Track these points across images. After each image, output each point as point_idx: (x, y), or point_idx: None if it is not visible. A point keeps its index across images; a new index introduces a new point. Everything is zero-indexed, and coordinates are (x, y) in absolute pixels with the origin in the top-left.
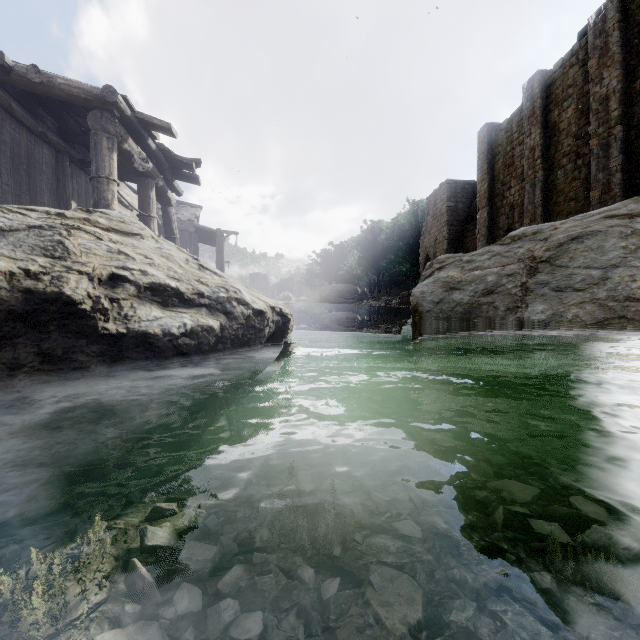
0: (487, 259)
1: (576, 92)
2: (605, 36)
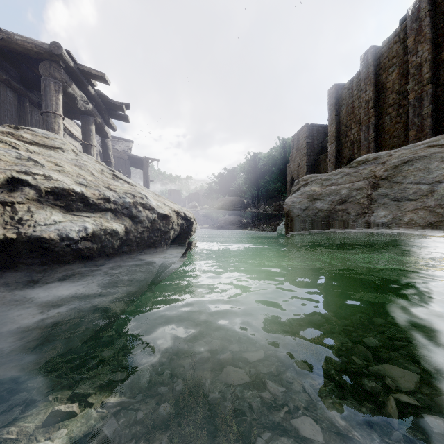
0: (340, 178)
1: (398, 61)
2: (419, 21)
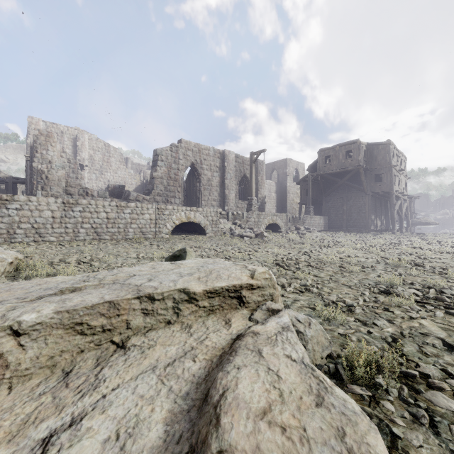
0: None
1: None
2: None
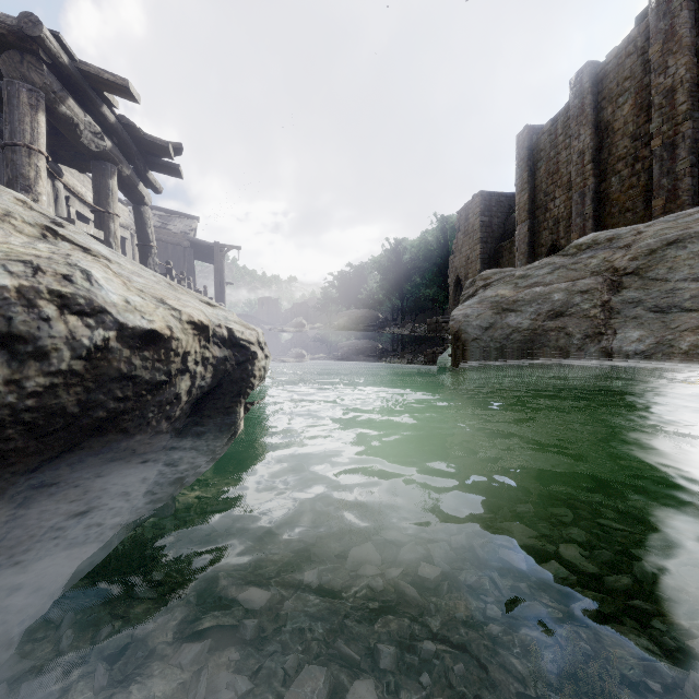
0: (548, 273)
1: (634, 85)
2: (670, 17)
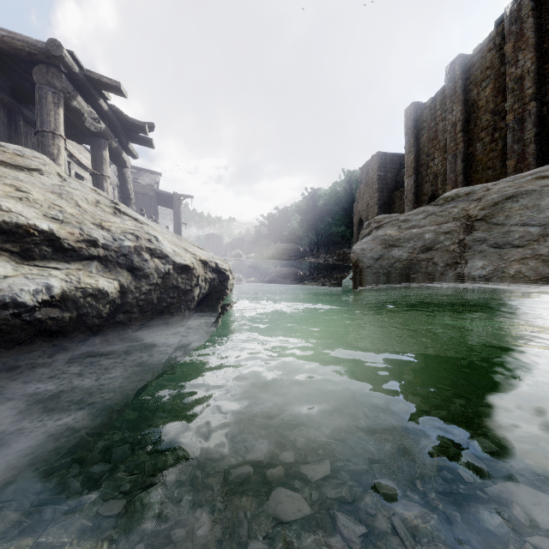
0: (423, 218)
1: (493, 73)
2: (520, 23)
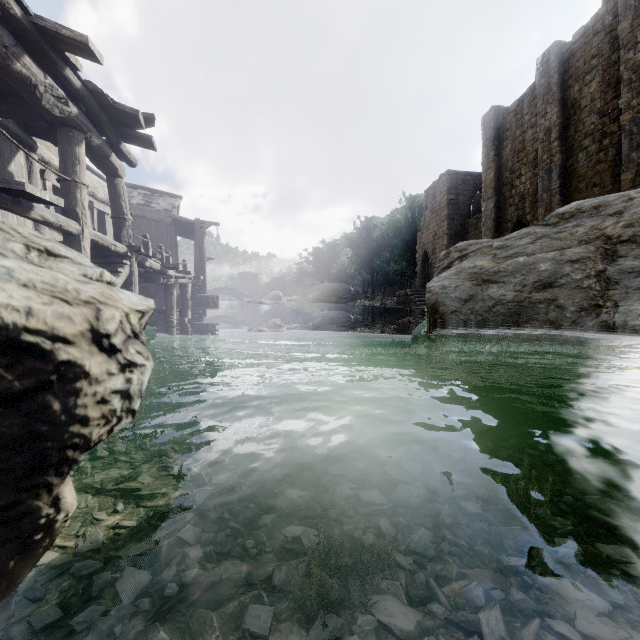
0: (529, 243)
1: (601, 63)
2: None
